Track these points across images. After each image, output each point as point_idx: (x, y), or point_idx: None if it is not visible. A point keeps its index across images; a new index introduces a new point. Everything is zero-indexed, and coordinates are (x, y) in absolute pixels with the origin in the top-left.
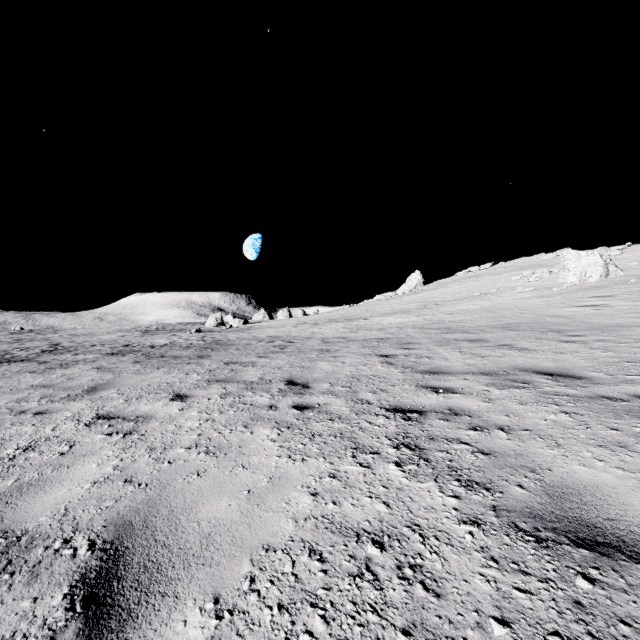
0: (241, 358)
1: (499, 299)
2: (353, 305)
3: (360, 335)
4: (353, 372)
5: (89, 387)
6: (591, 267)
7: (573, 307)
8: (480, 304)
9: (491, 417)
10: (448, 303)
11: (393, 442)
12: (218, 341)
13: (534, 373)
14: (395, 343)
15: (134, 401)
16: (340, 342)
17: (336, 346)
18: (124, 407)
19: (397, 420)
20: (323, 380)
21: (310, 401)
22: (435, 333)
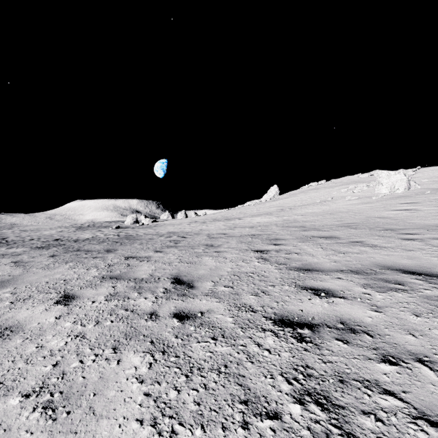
0: (140, 252)
1: (335, 205)
2: (230, 209)
3: (237, 232)
4: (234, 268)
5: None
6: (398, 182)
7: (392, 211)
8: (322, 208)
9: (395, 337)
10: (298, 207)
11: (293, 388)
12: (129, 236)
13: (400, 272)
14: (265, 239)
15: (19, 304)
16: (222, 238)
17: (219, 241)
18: (3, 313)
19: (289, 340)
20: (207, 278)
21: (193, 306)
22: (294, 230)
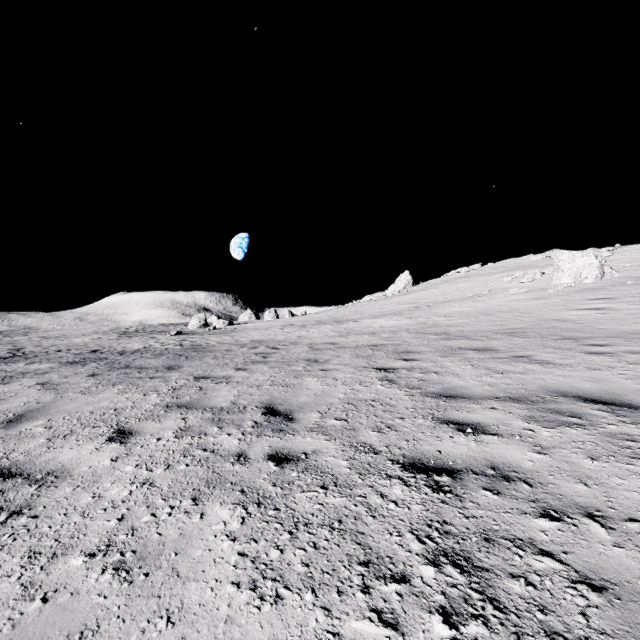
0: (216, 370)
1: (493, 301)
2: (341, 306)
3: (351, 340)
4: (348, 394)
5: (14, 415)
6: (586, 268)
7: (576, 310)
8: (474, 306)
9: (561, 486)
10: (440, 305)
11: (426, 547)
12: (196, 346)
13: (578, 400)
14: (392, 352)
15: (58, 441)
16: (330, 349)
17: (325, 355)
18: (39, 453)
19: (421, 490)
20: (311, 407)
21: (293, 446)
22: (434, 339)
